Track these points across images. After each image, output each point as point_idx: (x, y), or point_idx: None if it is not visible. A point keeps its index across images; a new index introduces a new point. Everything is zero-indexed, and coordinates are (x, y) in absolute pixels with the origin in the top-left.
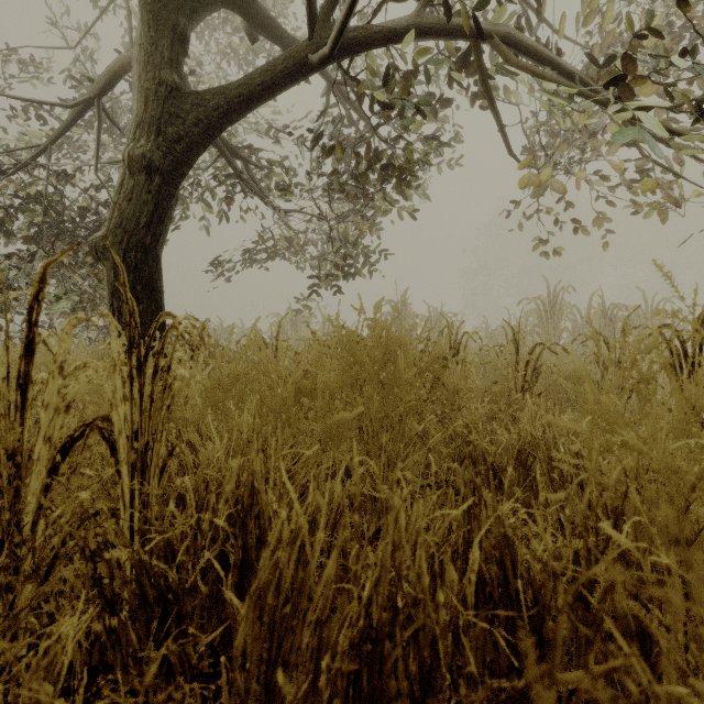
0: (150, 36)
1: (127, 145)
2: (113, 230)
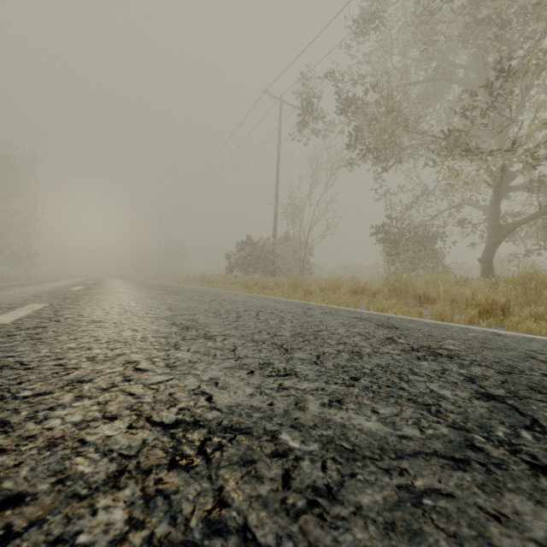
0: (494, 217)
1: (487, 239)
2: (485, 257)
